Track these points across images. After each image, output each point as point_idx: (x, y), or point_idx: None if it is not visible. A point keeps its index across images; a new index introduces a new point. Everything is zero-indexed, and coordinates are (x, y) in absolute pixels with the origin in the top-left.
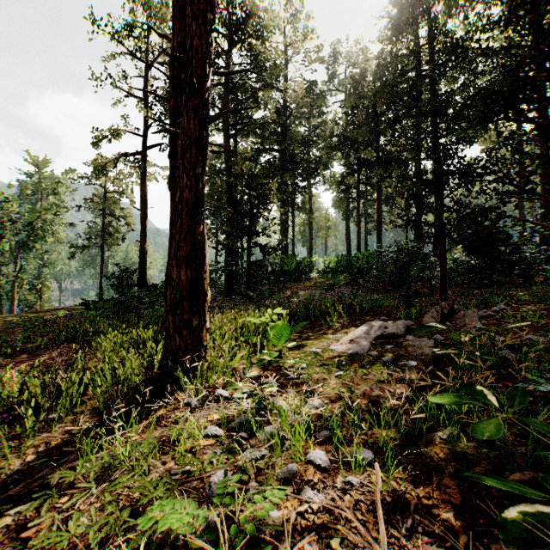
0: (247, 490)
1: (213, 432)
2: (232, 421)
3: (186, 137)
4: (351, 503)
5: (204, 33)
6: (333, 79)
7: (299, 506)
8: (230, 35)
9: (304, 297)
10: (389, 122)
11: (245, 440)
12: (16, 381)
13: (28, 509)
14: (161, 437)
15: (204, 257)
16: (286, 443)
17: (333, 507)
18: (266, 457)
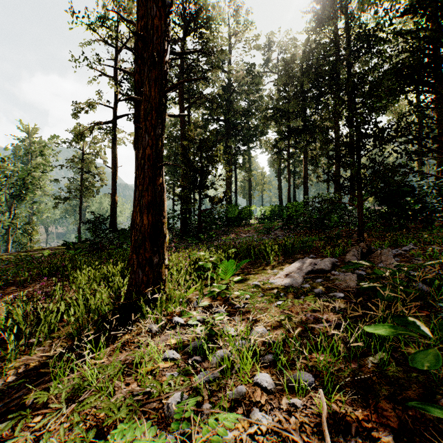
0: (201, 411)
1: (171, 356)
2: (187, 345)
3: (148, 102)
4: (296, 424)
5: (163, 15)
6: (267, 63)
7: (249, 427)
8: (185, 26)
9: (245, 239)
10: (314, 97)
11: (199, 363)
12: (3, 310)
13: (4, 429)
14: (126, 360)
15: (163, 204)
16: (236, 367)
17: (280, 429)
18: (218, 379)
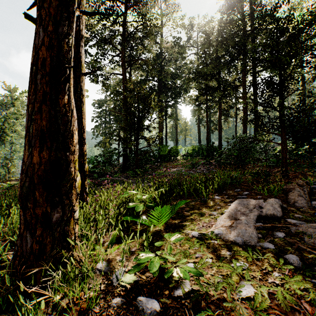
0: None
1: None
2: None
3: None
4: None
5: None
6: (190, 39)
7: None
8: (126, 1)
9: (175, 173)
10: (226, 62)
11: None
12: None
13: None
14: None
15: (69, 134)
16: None
17: None
18: None
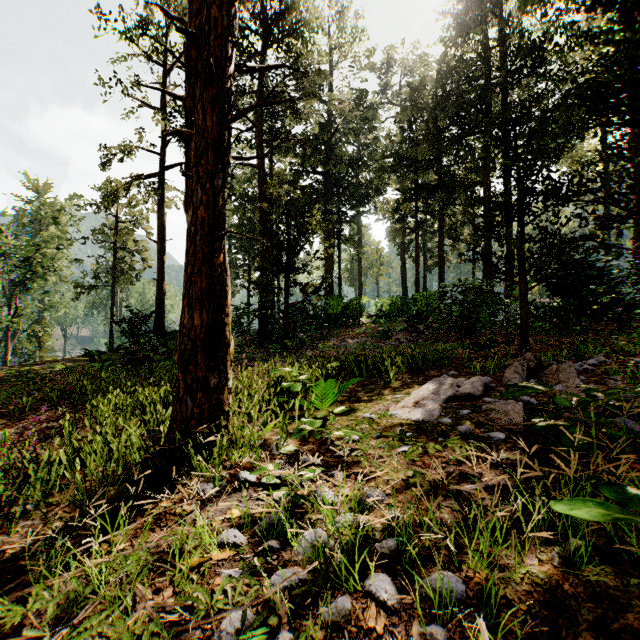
0: None
1: (231, 539)
2: (259, 520)
3: (202, 137)
4: None
5: (226, 4)
6: (386, 89)
7: None
8: (265, 34)
9: (353, 347)
10: (453, 139)
11: (276, 552)
12: None
13: None
14: (160, 546)
15: (225, 295)
16: (335, 566)
17: None
18: (306, 584)
